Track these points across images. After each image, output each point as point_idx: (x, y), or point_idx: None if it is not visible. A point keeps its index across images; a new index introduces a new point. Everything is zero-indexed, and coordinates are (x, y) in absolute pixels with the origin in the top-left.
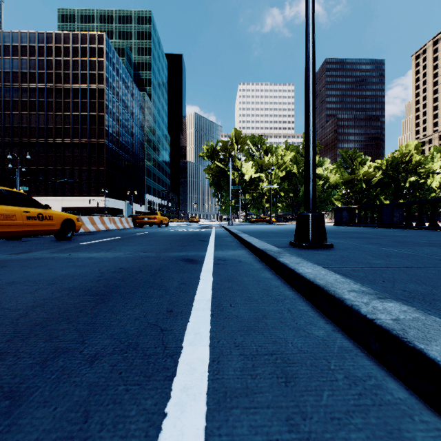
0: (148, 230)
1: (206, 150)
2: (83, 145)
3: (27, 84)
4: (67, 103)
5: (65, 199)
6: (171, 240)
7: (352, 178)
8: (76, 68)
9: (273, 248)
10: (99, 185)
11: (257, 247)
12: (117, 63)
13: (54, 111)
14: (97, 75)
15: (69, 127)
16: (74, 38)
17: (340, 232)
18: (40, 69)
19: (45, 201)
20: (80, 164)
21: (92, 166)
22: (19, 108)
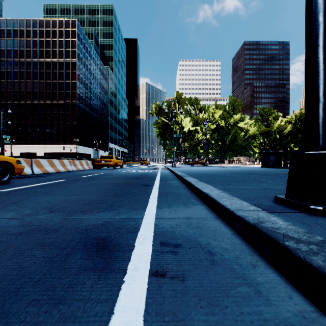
0: (102, 171)
1: (154, 108)
2: (60, 105)
3: (18, 59)
4: (48, 73)
5: (47, 146)
6: (112, 185)
7: (268, 130)
8: (55, 46)
9: (273, 219)
10: (72, 135)
11: (232, 210)
12: (86, 43)
13: (38, 79)
14: (71, 51)
15: (49, 92)
16: (53, 23)
17: (286, 175)
18: (27, 47)
19: (31, 148)
20: (58, 120)
21: (67, 121)
22: (12, 77)
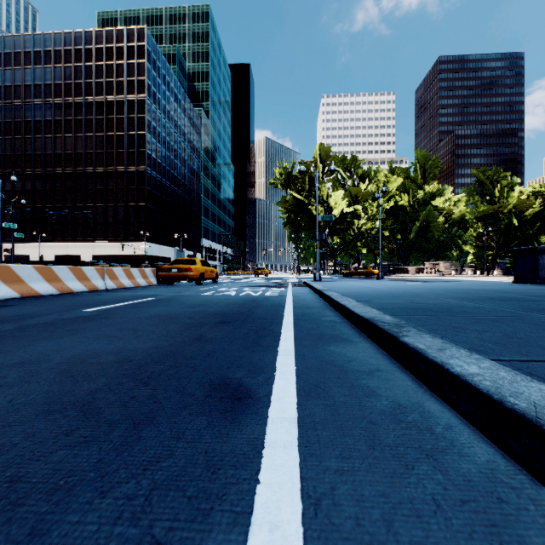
0: (163, 292)
1: (279, 175)
2: (119, 174)
3: (51, 99)
4: (99, 121)
5: (97, 245)
6: (57, 390)
7: (494, 211)
8: (111, 75)
9: None
10: (139, 226)
11: None
12: (163, 67)
13: (83, 132)
14: (136, 82)
15: (102, 152)
16: (108, 36)
17: None
18: (67, 79)
19: (72, 248)
20: (116, 199)
21: (130, 201)
22: (42, 130)
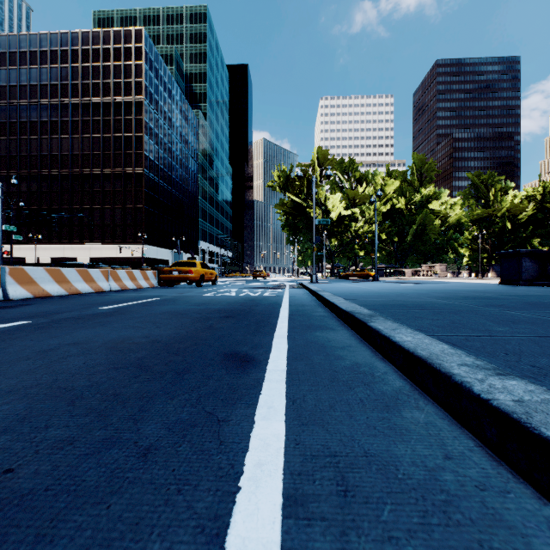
0: (166, 293)
1: (277, 178)
2: (117, 176)
3: (47, 100)
4: (96, 122)
5: (94, 247)
6: (114, 357)
7: (488, 214)
8: (108, 76)
9: None
10: (136, 228)
11: None
12: (161, 69)
13: (80, 133)
14: (134, 84)
15: (99, 154)
16: (105, 36)
17: None
18: (63, 79)
19: (69, 250)
20: (113, 201)
21: (128, 203)
22: (38, 131)
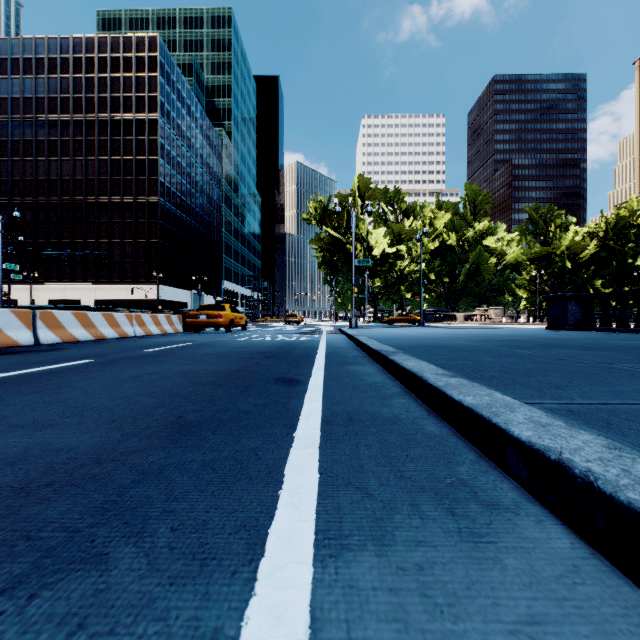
0: (197, 338)
1: (312, 210)
2: (127, 205)
3: (45, 115)
4: (103, 143)
5: (101, 288)
6: (192, 380)
7: (547, 252)
8: (117, 89)
9: None
10: (150, 265)
11: None
12: (178, 82)
13: (83, 155)
14: (147, 99)
15: (106, 179)
16: (114, 43)
17: None
18: (63, 92)
19: (70, 291)
20: (123, 234)
21: (140, 237)
22: (34, 152)
